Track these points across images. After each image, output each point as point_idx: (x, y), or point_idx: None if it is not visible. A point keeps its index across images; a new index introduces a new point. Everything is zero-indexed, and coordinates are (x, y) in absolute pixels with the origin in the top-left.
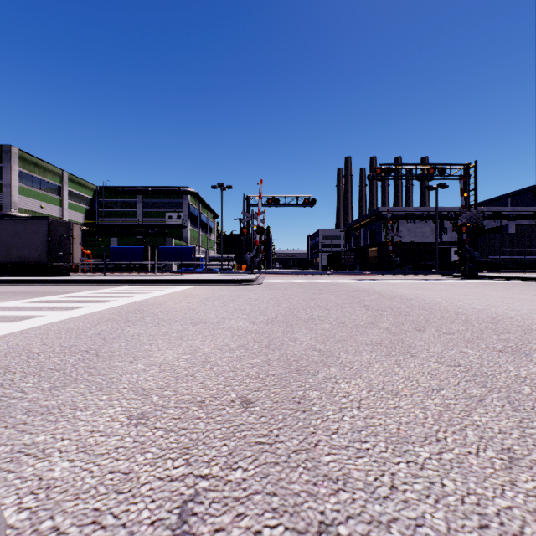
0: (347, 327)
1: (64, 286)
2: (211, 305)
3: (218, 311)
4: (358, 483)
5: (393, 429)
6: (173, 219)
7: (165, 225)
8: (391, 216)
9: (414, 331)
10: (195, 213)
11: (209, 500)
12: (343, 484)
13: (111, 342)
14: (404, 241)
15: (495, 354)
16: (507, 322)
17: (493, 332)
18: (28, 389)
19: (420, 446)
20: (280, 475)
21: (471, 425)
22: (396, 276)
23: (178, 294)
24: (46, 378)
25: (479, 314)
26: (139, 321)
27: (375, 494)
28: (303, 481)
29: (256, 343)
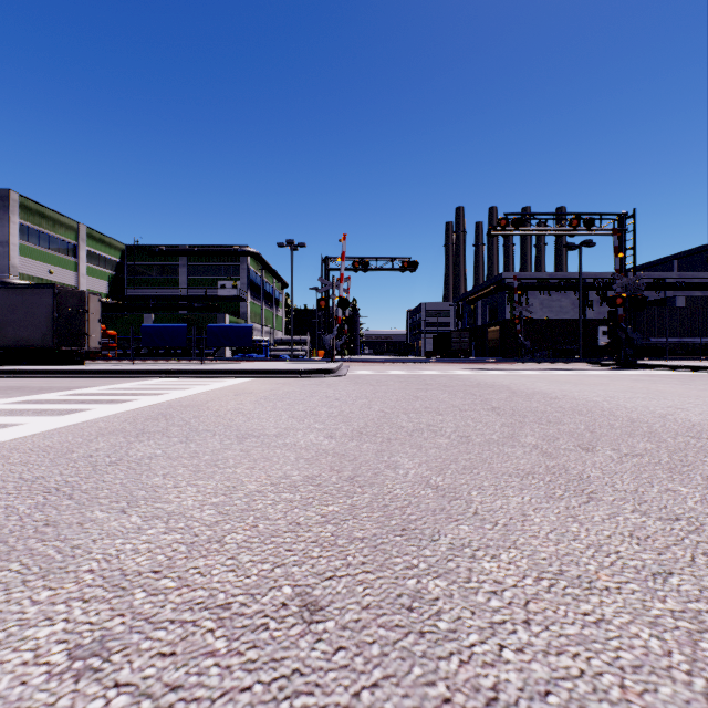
0: (474, 443)
1: (73, 378)
2: (271, 407)
3: (279, 417)
4: None
5: (611, 688)
6: (228, 289)
7: (216, 297)
8: (518, 285)
9: (579, 450)
10: (257, 281)
11: None
12: None
13: (104, 470)
14: (535, 318)
15: None
16: None
17: (701, 452)
18: None
19: None
20: None
21: None
22: (527, 365)
23: (228, 390)
24: None
25: (665, 422)
26: (159, 433)
27: None
28: None
29: (334, 473)
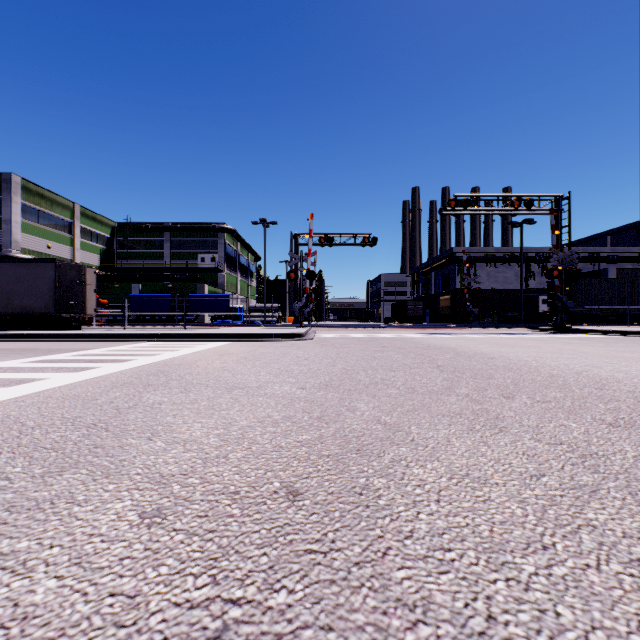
0: (418, 393)
1: (75, 341)
2: (251, 365)
3: (259, 374)
4: (442, 612)
5: (484, 531)
6: (207, 262)
7: (197, 269)
8: (467, 258)
9: (501, 398)
10: (233, 255)
11: (242, 637)
12: (423, 613)
13: (126, 412)
14: (482, 288)
15: (605, 429)
16: (615, 386)
17: (599, 399)
18: (15, 476)
19: (521, 556)
20: (337, 599)
21: (586, 526)
22: (474, 330)
23: (212, 352)
24: (39, 460)
25: (579, 377)
26: (162, 385)
27: (467, 628)
28: (369, 609)
29: (306, 414)
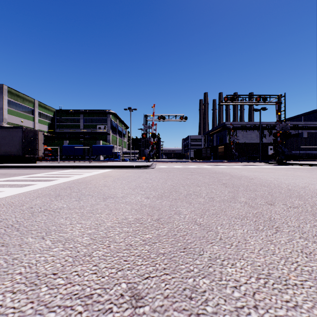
0: (216, 201)
1: (30, 169)
2: (120, 183)
3: (124, 188)
4: None
5: None
6: (101, 129)
7: (96, 133)
8: (232, 127)
9: (267, 205)
10: (115, 126)
11: None
12: None
13: (36, 215)
14: (240, 142)
15: None
16: None
17: None
18: None
19: None
20: None
21: None
22: (236, 163)
23: (100, 175)
24: None
25: (305, 190)
26: (66, 196)
27: None
28: None
29: (149, 217)
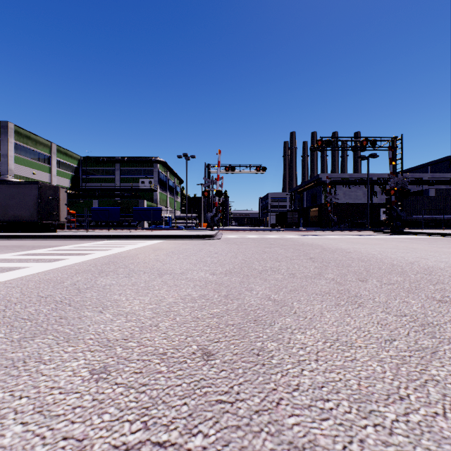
0: (297, 277)
1: (51, 240)
2: (176, 257)
3: (182, 263)
4: None
5: (353, 385)
6: (145, 184)
7: (138, 189)
8: (329, 181)
9: (358, 281)
10: (164, 179)
11: None
12: None
13: (84, 292)
14: (340, 203)
15: (436, 304)
16: (439, 272)
17: (429, 282)
18: None
19: (384, 406)
20: (242, 442)
21: (431, 381)
22: (334, 232)
23: (148, 248)
24: (18, 328)
25: (412, 266)
26: (112, 272)
27: None
28: None
29: (216, 293)
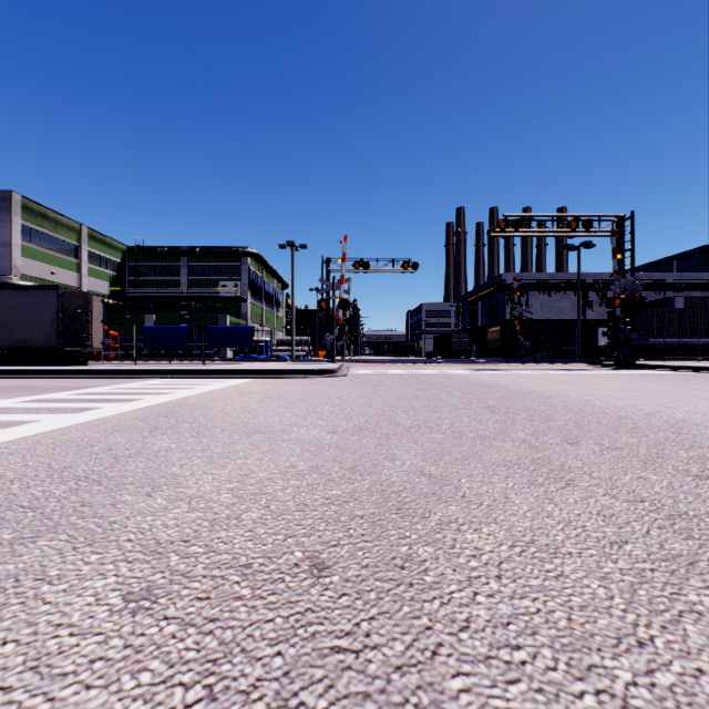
0: (468, 438)
1: (79, 378)
2: (275, 405)
3: (284, 415)
4: None
5: (560, 620)
6: (229, 290)
7: (217, 298)
8: (518, 285)
9: (565, 444)
10: (258, 282)
11: None
12: None
13: (125, 461)
14: (535, 319)
15: (691, 482)
16: (694, 430)
17: (678, 445)
18: None
19: (612, 657)
20: None
21: (689, 613)
22: (526, 366)
23: (232, 390)
24: (12, 522)
25: (651, 419)
26: (171, 429)
27: None
28: None
29: (336, 464)
